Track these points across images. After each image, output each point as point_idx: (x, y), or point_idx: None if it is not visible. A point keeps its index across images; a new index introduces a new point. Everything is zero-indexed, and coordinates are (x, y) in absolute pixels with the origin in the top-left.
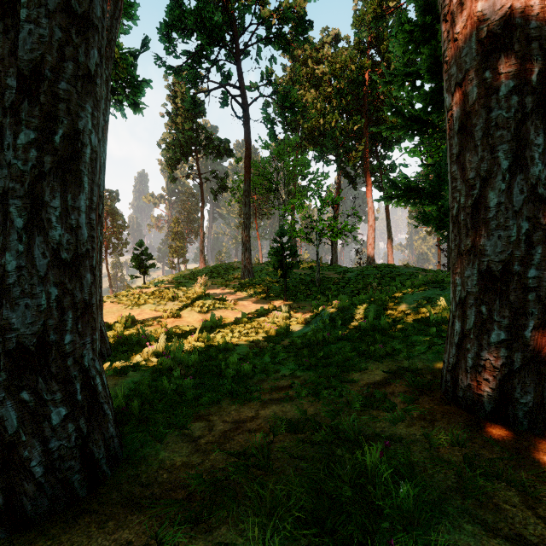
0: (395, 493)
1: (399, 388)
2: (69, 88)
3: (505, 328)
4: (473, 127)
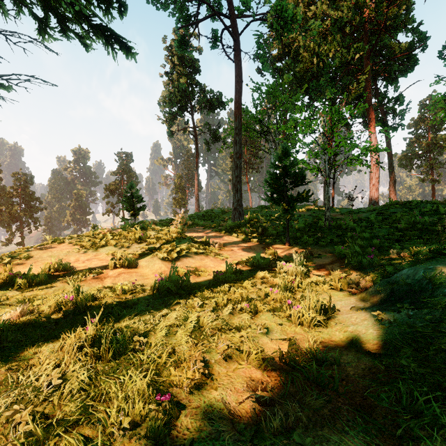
0: None
1: None
2: None
3: None
4: None
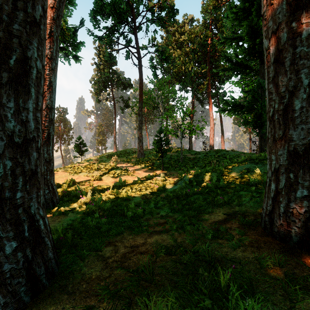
0: (243, 307)
1: (234, 225)
2: (20, 28)
3: (306, 187)
4: (283, 59)
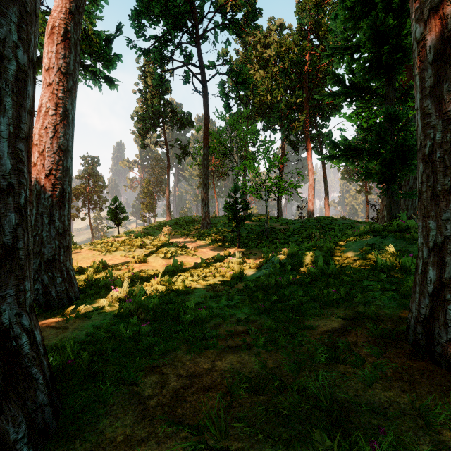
0: None
1: (361, 337)
2: None
3: None
4: None
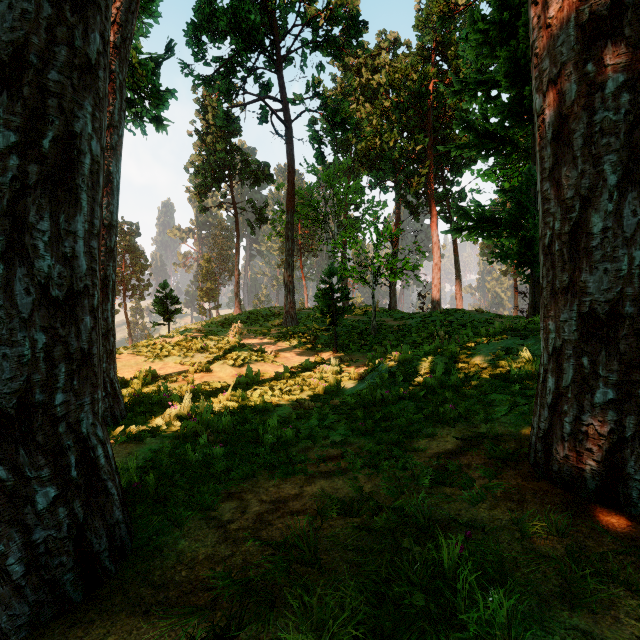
0: (483, 603)
1: (477, 459)
2: (62, 79)
3: (613, 384)
4: (571, 134)
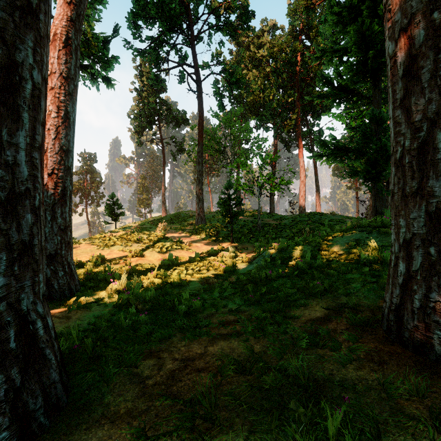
0: None
1: (341, 325)
2: (4, 16)
3: None
4: (419, 70)
